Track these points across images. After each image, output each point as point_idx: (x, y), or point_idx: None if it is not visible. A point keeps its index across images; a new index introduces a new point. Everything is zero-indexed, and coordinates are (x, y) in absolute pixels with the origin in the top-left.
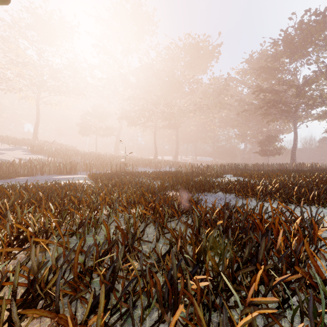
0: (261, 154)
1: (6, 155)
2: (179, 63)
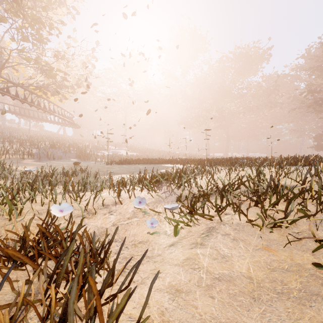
0: (316, 148)
1: (122, 153)
2: (229, 71)
